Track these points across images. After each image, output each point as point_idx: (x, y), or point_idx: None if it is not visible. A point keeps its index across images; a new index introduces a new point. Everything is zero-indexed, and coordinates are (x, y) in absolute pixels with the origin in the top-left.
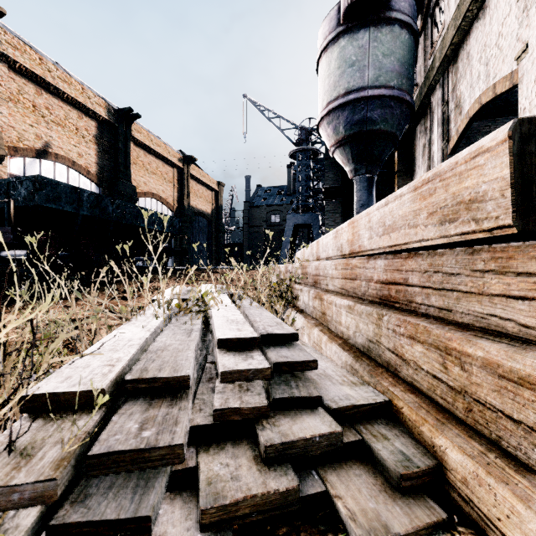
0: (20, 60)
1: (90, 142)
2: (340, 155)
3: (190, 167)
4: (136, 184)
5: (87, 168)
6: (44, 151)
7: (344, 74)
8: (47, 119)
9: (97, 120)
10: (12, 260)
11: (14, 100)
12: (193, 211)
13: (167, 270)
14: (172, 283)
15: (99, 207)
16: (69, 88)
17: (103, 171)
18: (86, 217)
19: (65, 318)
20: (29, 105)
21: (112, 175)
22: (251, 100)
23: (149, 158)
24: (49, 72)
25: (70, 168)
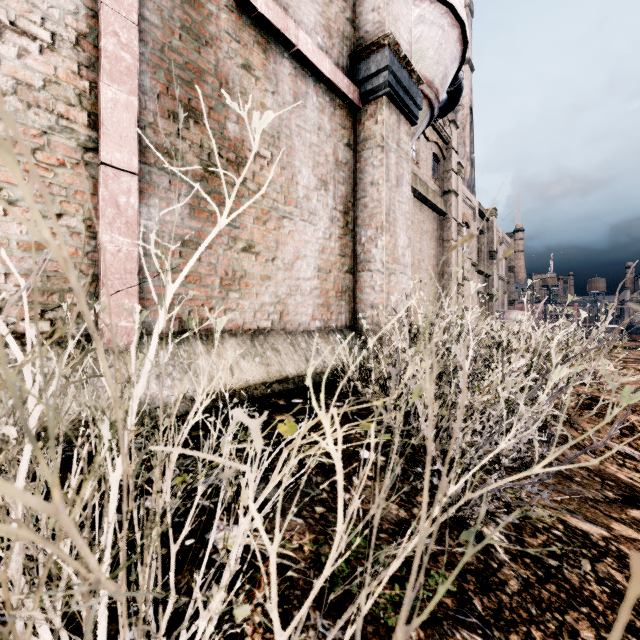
0: None
1: None
2: (422, 127)
3: None
4: None
5: None
6: None
7: None
8: None
9: None
10: None
11: None
12: None
13: None
14: None
15: None
16: None
17: None
18: None
19: None
20: None
21: None
22: None
23: None
24: None
25: None
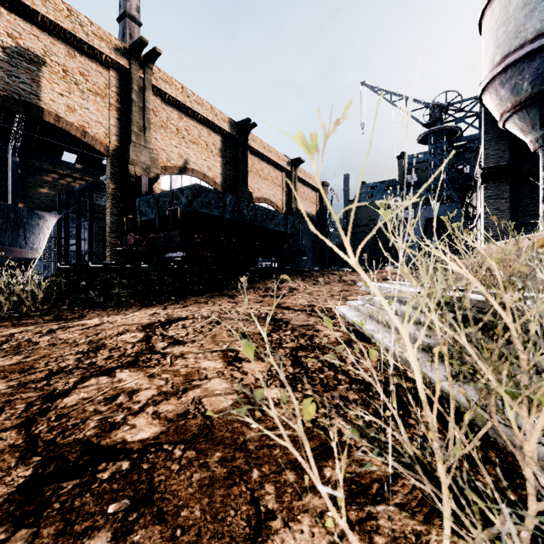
0: (169, 92)
1: (216, 156)
2: (518, 121)
3: (297, 170)
4: (252, 191)
5: (214, 179)
6: (184, 167)
7: (534, 11)
8: (186, 139)
9: (221, 134)
10: (171, 261)
11: (164, 127)
12: (300, 213)
13: (291, 271)
14: (302, 284)
15: (237, 210)
16: (201, 109)
17: (226, 181)
18: (228, 220)
19: (257, 312)
20: (174, 130)
21: (233, 184)
22: (370, 87)
23: (262, 165)
24: (188, 98)
25: (202, 181)
